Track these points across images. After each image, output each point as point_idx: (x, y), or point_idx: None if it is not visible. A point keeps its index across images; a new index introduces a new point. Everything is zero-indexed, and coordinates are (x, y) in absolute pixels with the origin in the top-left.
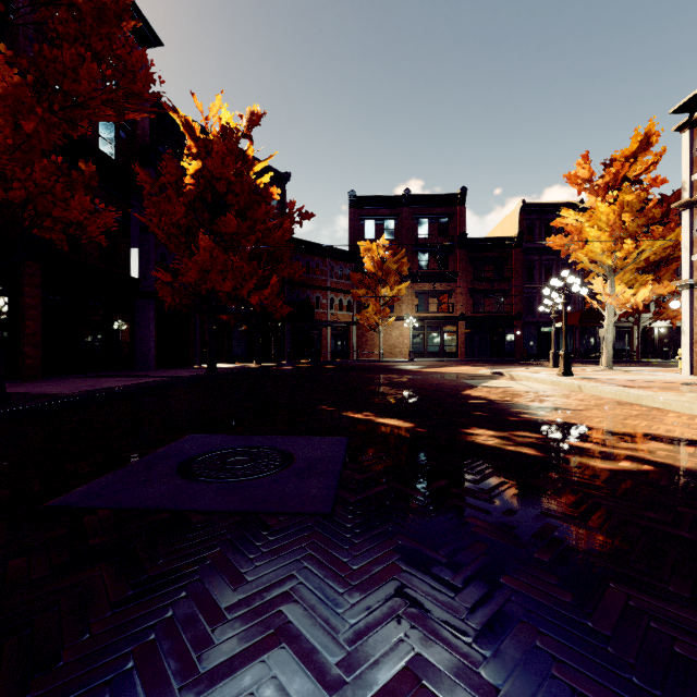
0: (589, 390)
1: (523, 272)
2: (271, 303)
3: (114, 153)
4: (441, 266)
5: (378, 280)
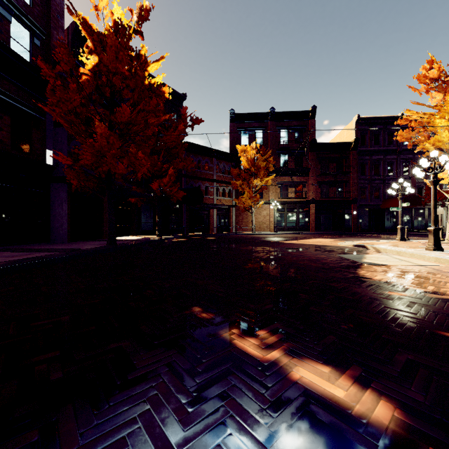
0: None
1: (358, 168)
2: (168, 188)
3: (29, 56)
4: (297, 164)
5: (251, 174)
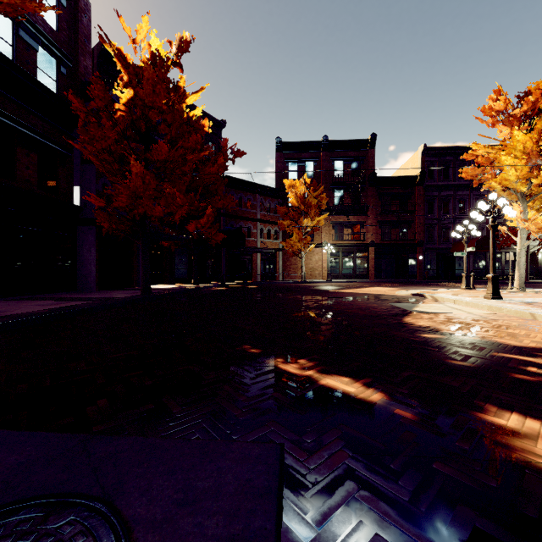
0: None
1: (424, 206)
2: (206, 230)
3: (55, 87)
4: (354, 201)
5: (300, 212)
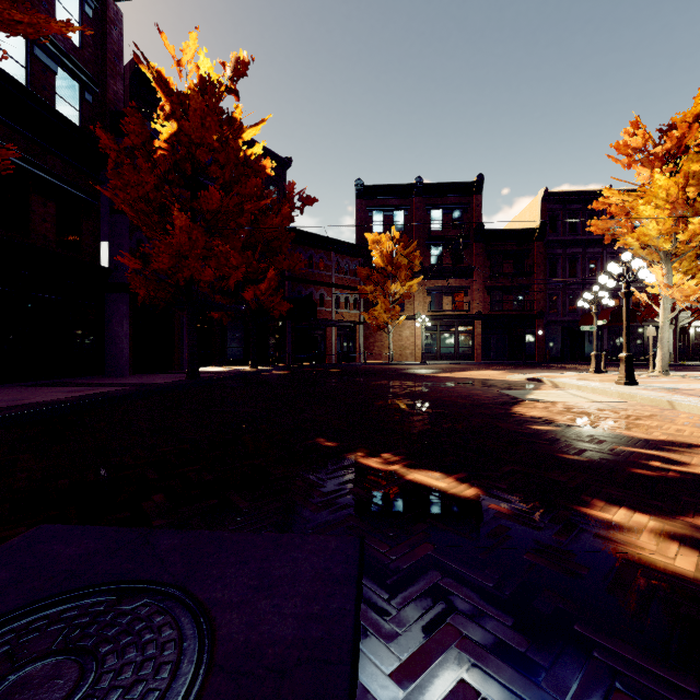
0: (689, 408)
1: (545, 267)
2: (268, 298)
3: (78, 118)
4: (456, 260)
5: (387, 275)
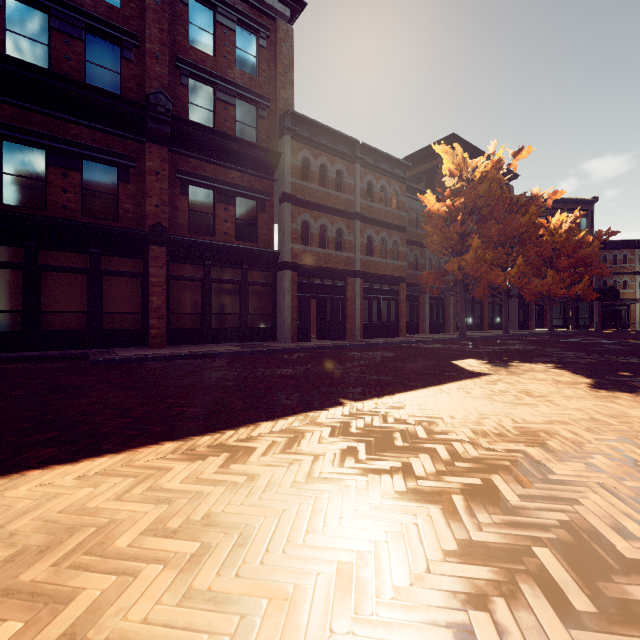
0: None
1: None
2: (583, 293)
3: None
4: None
5: None
